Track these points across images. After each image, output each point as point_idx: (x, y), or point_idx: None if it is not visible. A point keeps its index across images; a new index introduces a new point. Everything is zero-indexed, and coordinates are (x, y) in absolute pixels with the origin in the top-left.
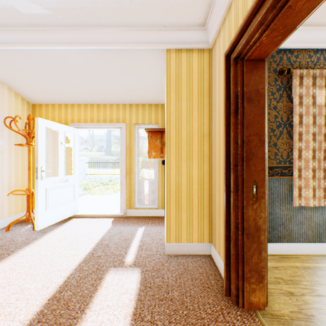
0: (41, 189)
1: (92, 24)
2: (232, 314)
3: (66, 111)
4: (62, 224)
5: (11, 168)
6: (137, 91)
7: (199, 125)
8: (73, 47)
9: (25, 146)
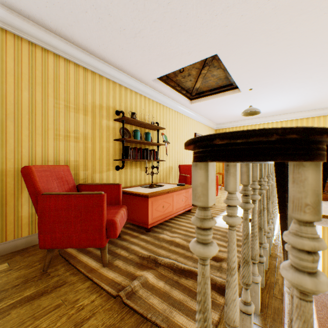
0: None
1: None
2: None
3: None
4: None
5: None
6: None
7: None
8: None
9: None
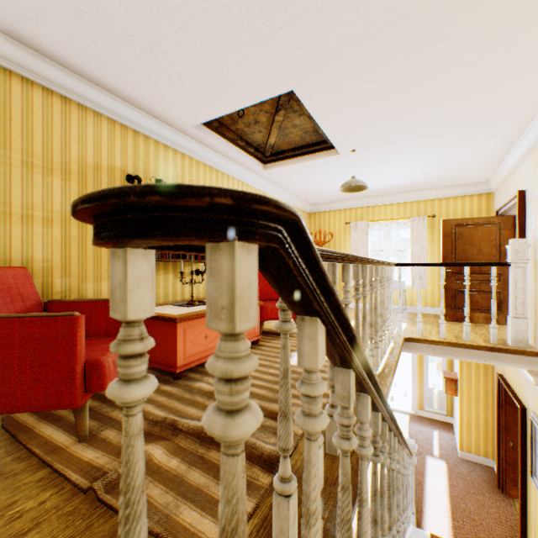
0: None
1: None
2: (497, 494)
3: None
4: None
5: None
6: None
7: (484, 385)
8: None
9: None
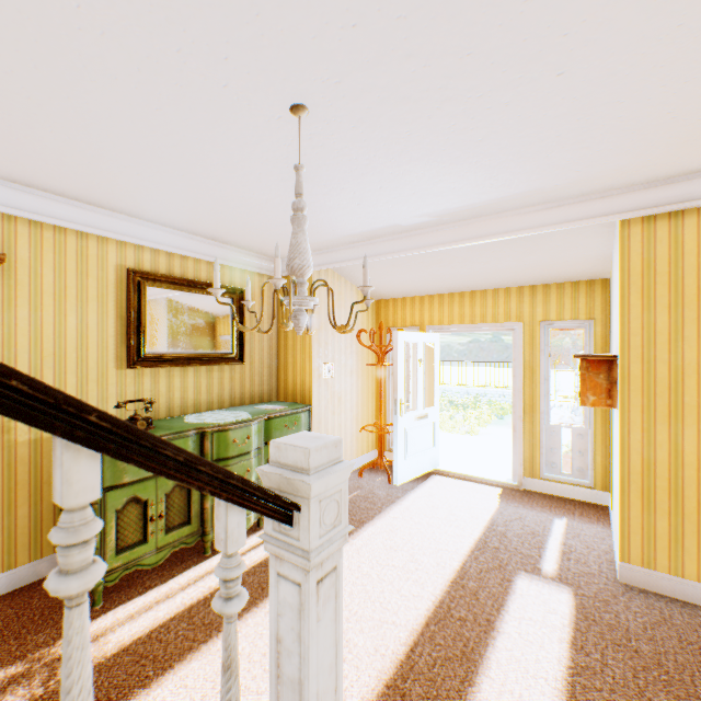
0: (400, 429)
1: (487, 214)
2: None
3: (421, 307)
4: (422, 481)
5: (358, 393)
6: (548, 268)
7: (700, 355)
8: (457, 245)
9: (369, 362)
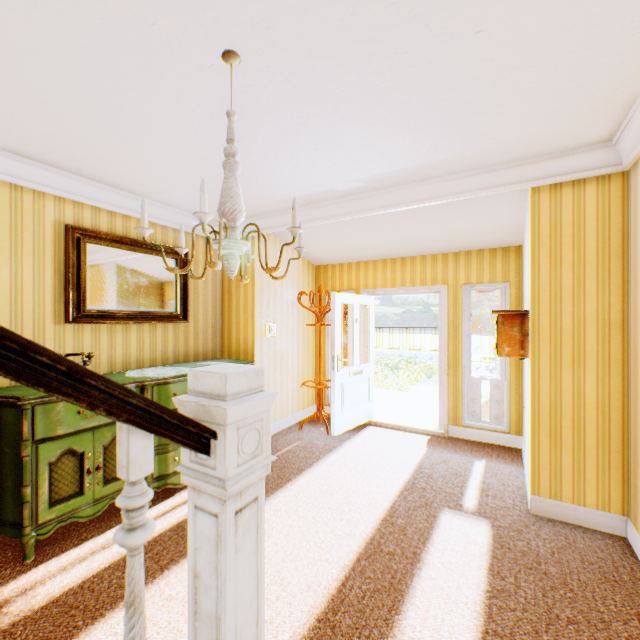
0: (337, 383)
1: (415, 180)
2: None
3: (358, 272)
4: (358, 432)
5: (299, 352)
6: (469, 236)
7: (599, 307)
8: (388, 210)
9: (310, 323)
